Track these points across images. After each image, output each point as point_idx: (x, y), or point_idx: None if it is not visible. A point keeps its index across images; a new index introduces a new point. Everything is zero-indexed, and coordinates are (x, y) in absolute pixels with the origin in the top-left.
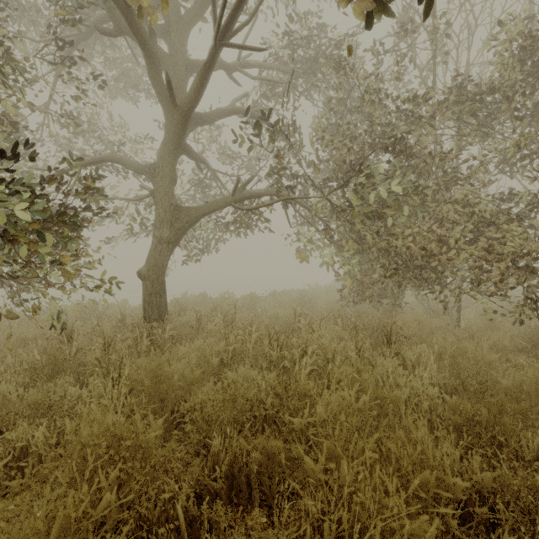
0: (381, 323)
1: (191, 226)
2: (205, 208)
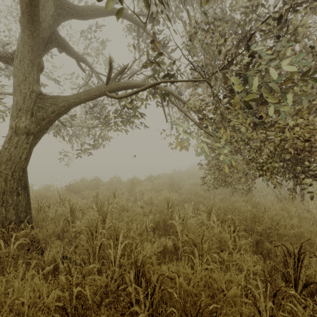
0: (257, 218)
1: (59, 116)
2: (75, 98)
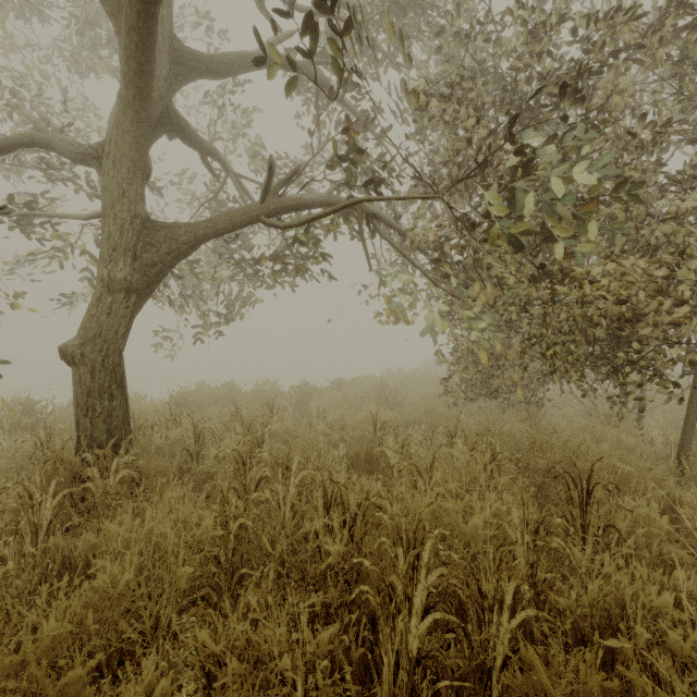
0: (538, 445)
1: (178, 260)
2: (206, 227)
